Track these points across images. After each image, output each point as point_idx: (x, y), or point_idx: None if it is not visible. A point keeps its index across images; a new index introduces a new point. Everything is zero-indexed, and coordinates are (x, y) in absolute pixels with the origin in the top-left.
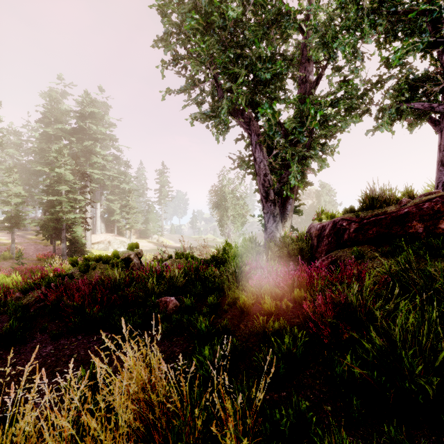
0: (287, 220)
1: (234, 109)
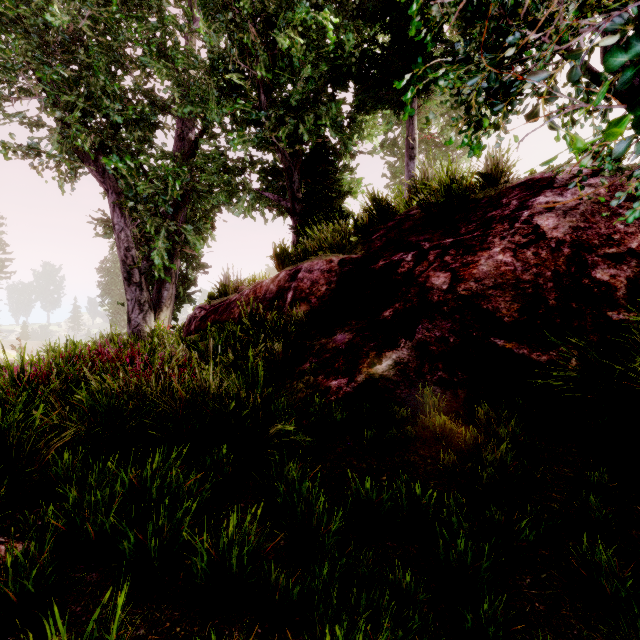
0: (163, 310)
1: (84, 149)
